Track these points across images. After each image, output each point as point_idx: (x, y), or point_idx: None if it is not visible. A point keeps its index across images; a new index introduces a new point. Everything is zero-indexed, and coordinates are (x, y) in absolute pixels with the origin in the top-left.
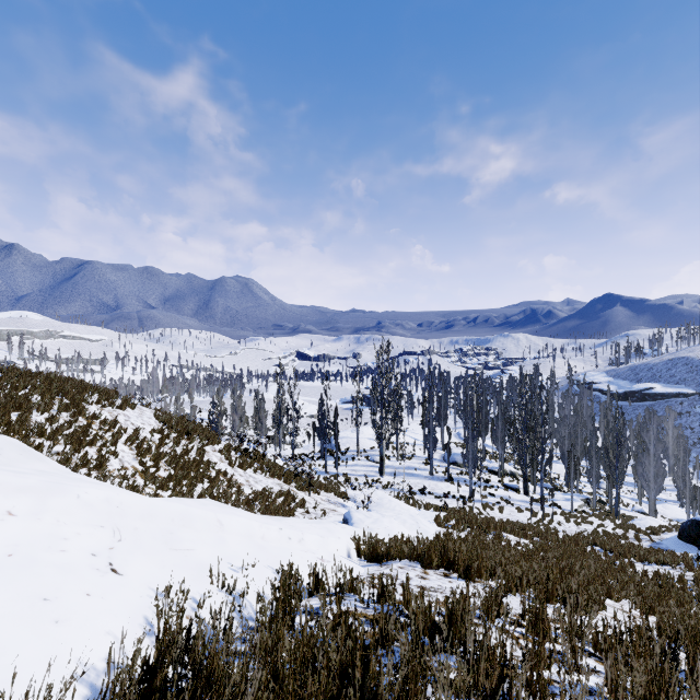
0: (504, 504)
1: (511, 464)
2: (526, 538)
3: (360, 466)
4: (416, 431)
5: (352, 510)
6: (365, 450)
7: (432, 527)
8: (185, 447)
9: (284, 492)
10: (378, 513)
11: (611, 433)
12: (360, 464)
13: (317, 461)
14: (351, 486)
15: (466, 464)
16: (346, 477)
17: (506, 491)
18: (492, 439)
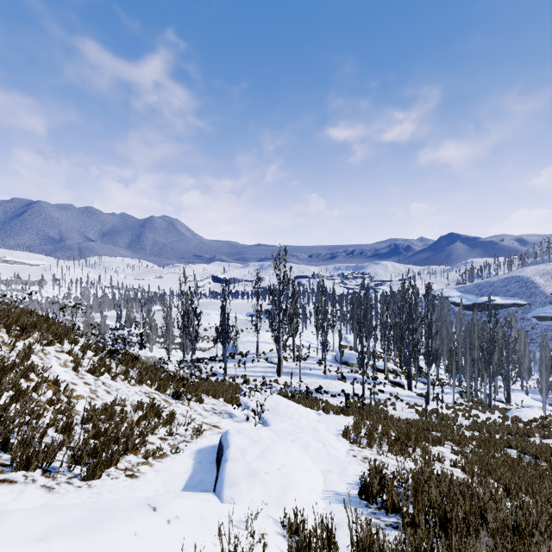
0: (394, 400)
1: (391, 362)
2: (440, 444)
3: (259, 367)
4: (309, 336)
5: (232, 431)
6: (265, 352)
7: (345, 451)
8: (3, 347)
9: (147, 405)
10: (271, 430)
11: (477, 334)
12: (259, 365)
13: (219, 363)
14: (249, 387)
15: (355, 363)
16: (244, 378)
17: (393, 387)
18: (375, 341)
